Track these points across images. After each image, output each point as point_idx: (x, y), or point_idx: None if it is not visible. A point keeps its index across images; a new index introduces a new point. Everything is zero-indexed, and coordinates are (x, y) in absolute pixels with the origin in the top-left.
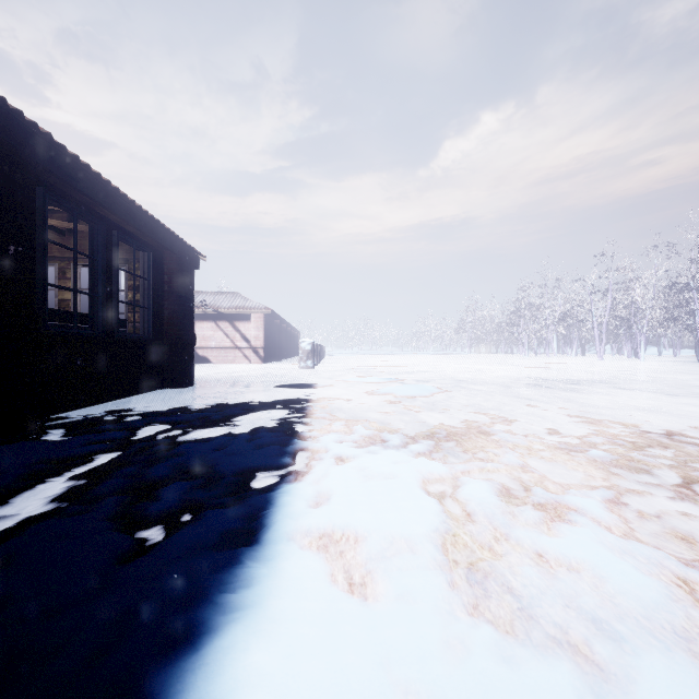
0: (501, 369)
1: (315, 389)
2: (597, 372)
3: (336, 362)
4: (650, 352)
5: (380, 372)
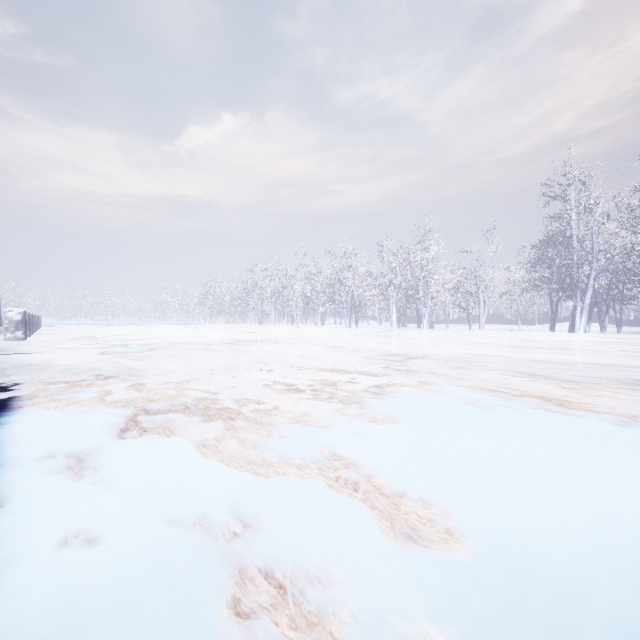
0: (221, 335)
1: (29, 355)
2: (282, 335)
3: (57, 333)
4: (332, 321)
5: (108, 340)
